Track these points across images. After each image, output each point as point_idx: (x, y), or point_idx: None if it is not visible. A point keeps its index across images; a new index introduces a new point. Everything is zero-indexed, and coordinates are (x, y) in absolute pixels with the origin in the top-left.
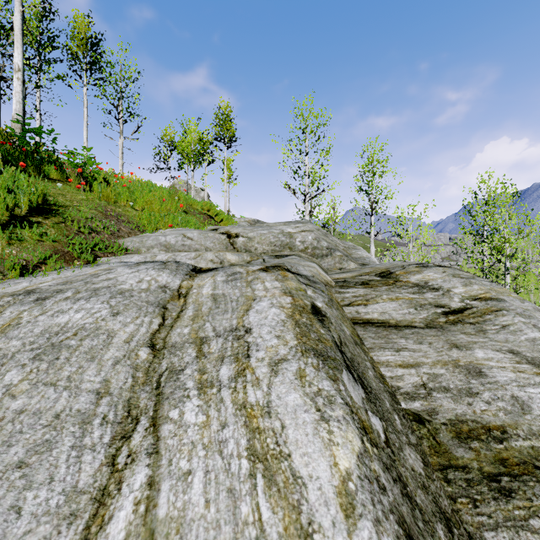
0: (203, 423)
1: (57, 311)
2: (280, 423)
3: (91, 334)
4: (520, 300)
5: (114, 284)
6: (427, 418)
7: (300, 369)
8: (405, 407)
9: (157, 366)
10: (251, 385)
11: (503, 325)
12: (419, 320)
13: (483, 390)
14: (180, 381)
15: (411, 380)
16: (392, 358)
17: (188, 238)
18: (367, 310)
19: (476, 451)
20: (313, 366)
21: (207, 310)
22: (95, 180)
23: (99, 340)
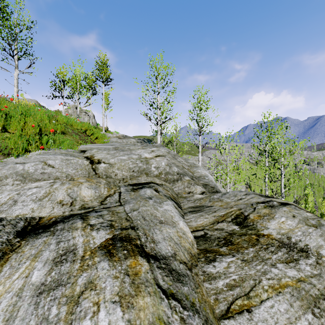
0: None
1: None
2: None
3: None
4: None
5: None
6: None
7: None
8: None
9: None
10: None
11: None
12: None
13: None
14: None
15: None
16: None
17: (49, 165)
18: None
19: None
20: None
21: None
22: None
23: None
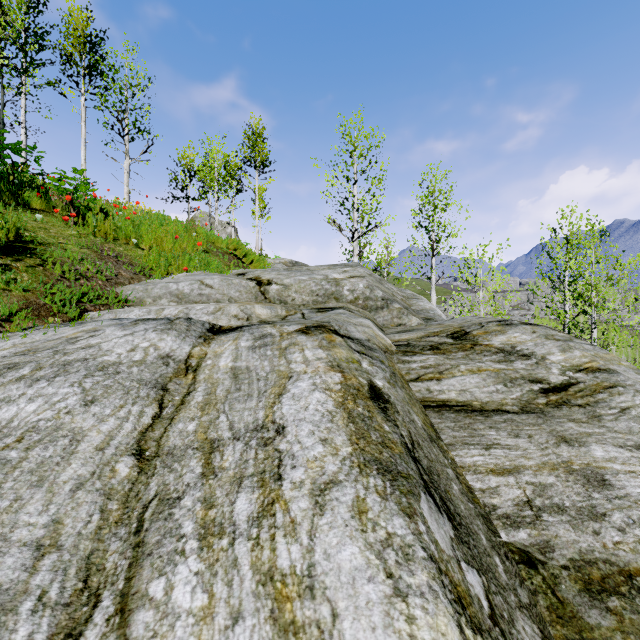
0: (203, 611)
1: (1, 400)
2: (330, 608)
3: (45, 438)
4: (634, 371)
5: (94, 355)
6: (539, 557)
7: (359, 499)
8: (506, 540)
9: (142, 489)
10: (283, 533)
11: (622, 408)
12: (512, 401)
13: (611, 509)
14: (174, 521)
15: (510, 494)
16: (481, 459)
17: (207, 285)
18: (441, 388)
19: (617, 615)
20: (377, 492)
21: (224, 394)
22: (89, 211)
23: (57, 448)
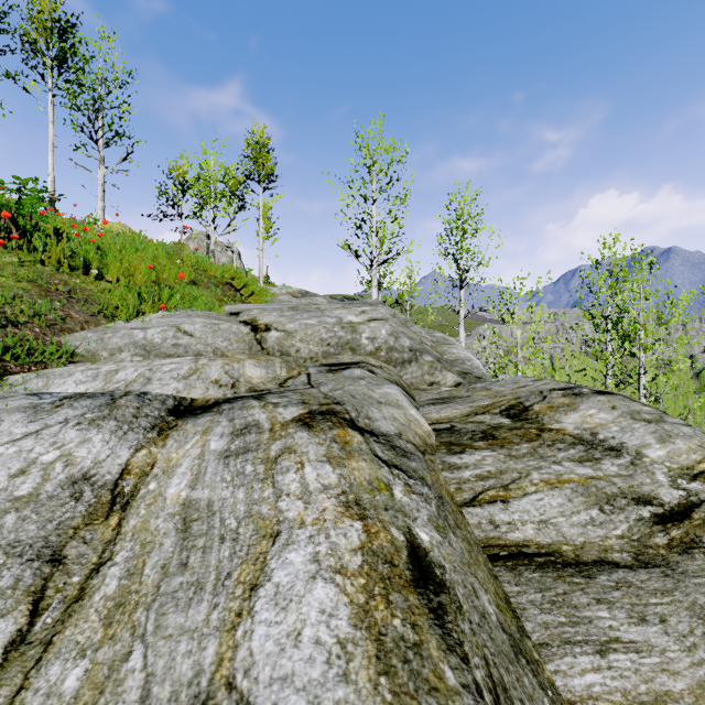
0: None
1: None
2: None
3: None
4: None
5: None
6: None
7: None
8: None
9: None
10: None
11: None
12: (618, 542)
13: None
14: None
15: None
16: (598, 680)
17: (185, 333)
18: (511, 517)
19: None
20: None
21: (155, 579)
22: (37, 232)
23: None
